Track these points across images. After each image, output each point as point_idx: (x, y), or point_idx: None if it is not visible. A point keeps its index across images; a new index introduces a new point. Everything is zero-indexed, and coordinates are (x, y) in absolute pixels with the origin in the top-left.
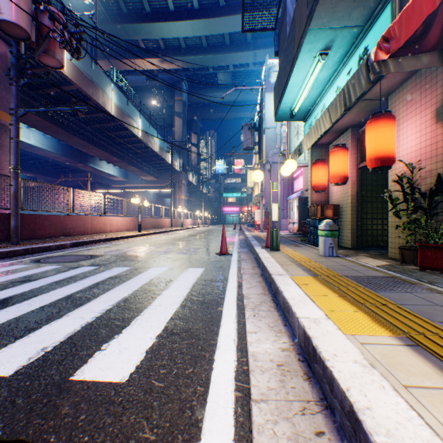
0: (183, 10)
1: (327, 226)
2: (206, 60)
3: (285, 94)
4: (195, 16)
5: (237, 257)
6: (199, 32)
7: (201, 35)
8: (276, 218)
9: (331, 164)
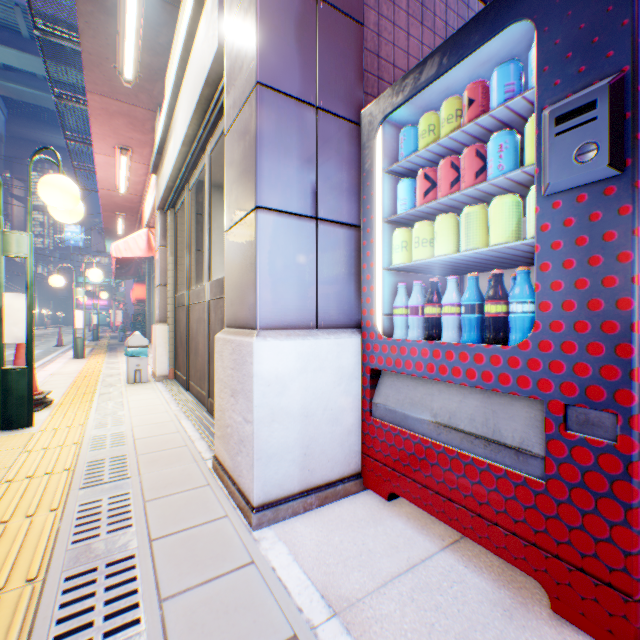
0: (4, 33)
1: (122, 327)
2: (45, 100)
3: (108, 249)
4: (26, 51)
5: (71, 346)
6: (32, 69)
7: (37, 73)
8: (98, 323)
9: (134, 294)
